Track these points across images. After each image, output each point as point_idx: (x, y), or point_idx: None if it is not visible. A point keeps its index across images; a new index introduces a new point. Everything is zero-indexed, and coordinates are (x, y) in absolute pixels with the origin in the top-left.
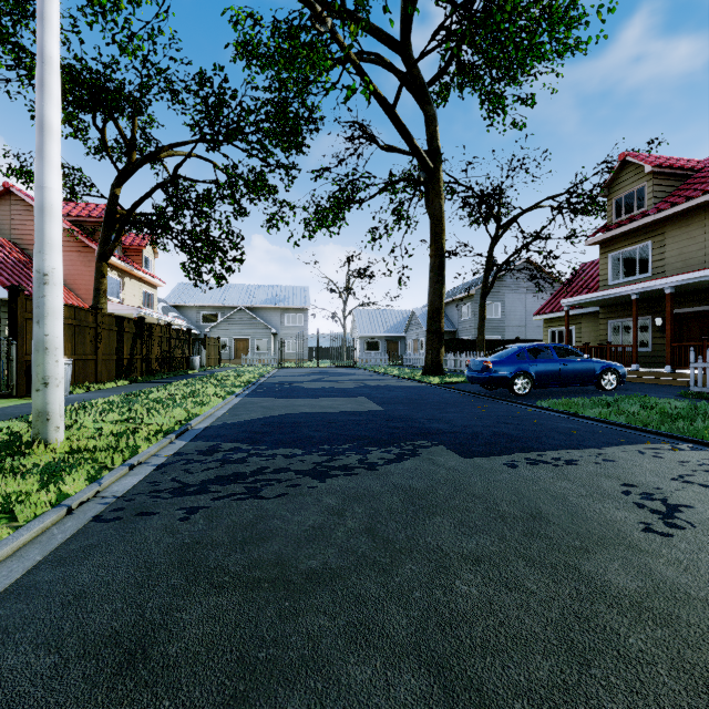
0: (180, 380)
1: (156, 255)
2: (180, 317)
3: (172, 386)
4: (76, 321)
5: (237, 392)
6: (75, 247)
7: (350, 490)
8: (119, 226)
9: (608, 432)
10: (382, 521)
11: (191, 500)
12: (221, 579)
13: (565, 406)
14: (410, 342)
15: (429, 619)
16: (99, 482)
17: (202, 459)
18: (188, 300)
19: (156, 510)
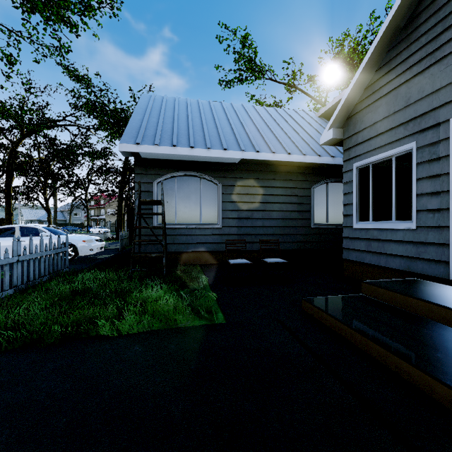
0: None
1: None
2: None
3: None
4: None
5: None
6: None
7: None
8: None
9: None
10: None
11: None
12: None
13: None
14: None
15: None
16: None
17: None
18: None
19: None
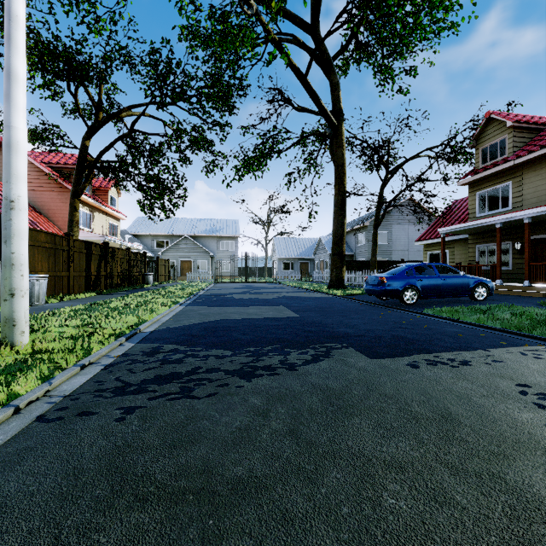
0: (136, 292)
1: (119, 195)
2: (138, 243)
3: (129, 297)
4: (52, 245)
5: (181, 302)
6: (55, 188)
7: (273, 389)
8: (88, 170)
9: (489, 336)
10: (304, 422)
11: (129, 399)
12: (145, 490)
13: (448, 313)
14: (317, 263)
15: (361, 544)
16: (50, 382)
17: (145, 359)
18: (145, 230)
19: (96, 409)
